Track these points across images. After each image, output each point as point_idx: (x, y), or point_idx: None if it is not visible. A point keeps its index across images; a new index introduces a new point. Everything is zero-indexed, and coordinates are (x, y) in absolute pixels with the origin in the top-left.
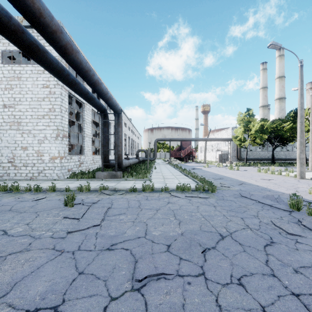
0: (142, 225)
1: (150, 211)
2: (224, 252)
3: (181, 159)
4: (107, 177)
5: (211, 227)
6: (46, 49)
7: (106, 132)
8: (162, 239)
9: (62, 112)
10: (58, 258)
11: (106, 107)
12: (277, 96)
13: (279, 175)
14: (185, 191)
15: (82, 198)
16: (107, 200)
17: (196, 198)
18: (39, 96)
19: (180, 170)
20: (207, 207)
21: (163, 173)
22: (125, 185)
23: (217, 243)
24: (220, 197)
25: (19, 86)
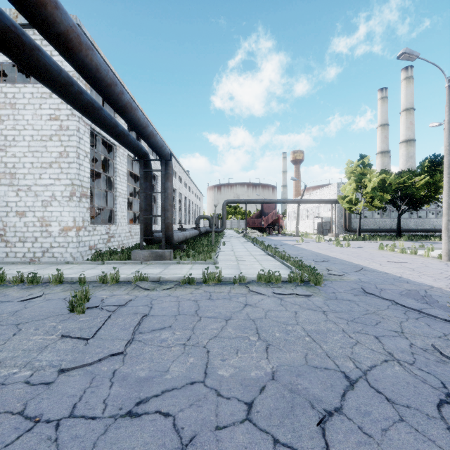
0: (199, 353)
1: (215, 323)
2: (363, 422)
3: (262, 229)
4: (150, 259)
5: (326, 357)
6: (37, 44)
7: (147, 189)
8: (236, 386)
9: (80, 158)
10: (22, 441)
11: (151, 154)
12: (402, 137)
13: (413, 255)
14: (272, 283)
15: (103, 295)
16: (143, 300)
17: (291, 295)
18: (44, 133)
19: (262, 247)
20: (312, 315)
21: (236, 252)
22: (176, 273)
23: (344, 398)
24: (330, 294)
25: (12, 117)
